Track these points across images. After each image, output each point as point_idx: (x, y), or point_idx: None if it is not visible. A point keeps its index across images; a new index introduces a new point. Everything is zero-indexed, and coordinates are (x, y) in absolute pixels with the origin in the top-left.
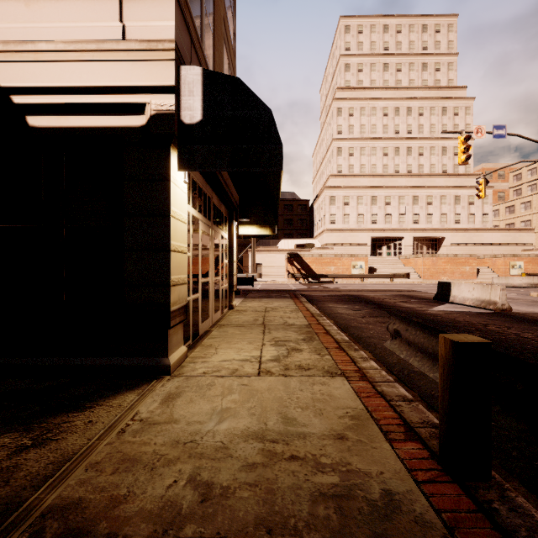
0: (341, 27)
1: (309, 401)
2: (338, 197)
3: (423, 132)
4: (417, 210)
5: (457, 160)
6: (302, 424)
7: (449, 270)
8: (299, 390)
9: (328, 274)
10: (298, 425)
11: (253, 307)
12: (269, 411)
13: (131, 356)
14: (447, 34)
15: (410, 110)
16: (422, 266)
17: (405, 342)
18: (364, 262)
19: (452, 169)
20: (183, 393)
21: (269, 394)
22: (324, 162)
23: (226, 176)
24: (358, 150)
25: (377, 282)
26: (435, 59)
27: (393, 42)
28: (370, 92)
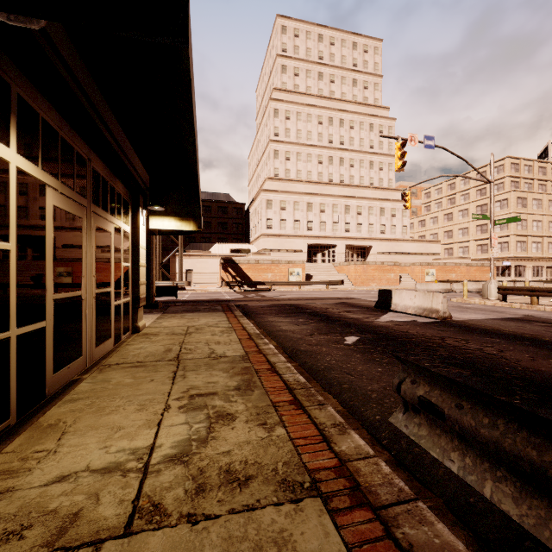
0: (278, 26)
1: None
2: (275, 202)
3: (353, 145)
4: (349, 219)
5: (382, 174)
6: None
7: (377, 277)
8: None
9: (265, 281)
10: None
11: (170, 327)
12: None
13: None
14: (374, 55)
15: (342, 122)
16: (354, 273)
17: (449, 429)
18: (301, 269)
19: (378, 182)
20: None
21: None
22: (261, 164)
23: (119, 132)
24: (295, 154)
25: (314, 289)
26: (363, 77)
27: (327, 53)
28: (306, 98)
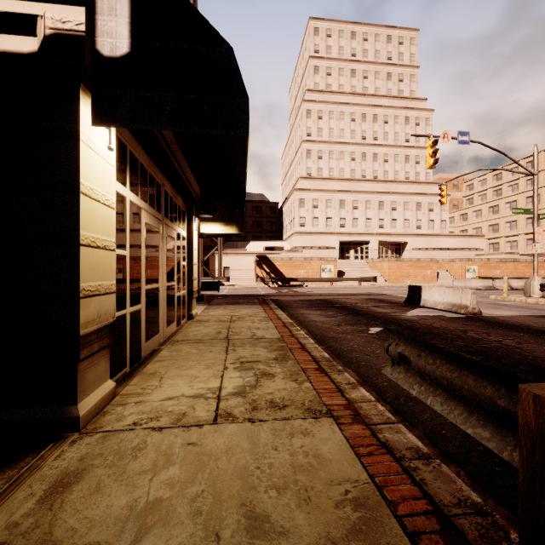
0: (310, 28)
1: (288, 471)
2: (307, 200)
3: (388, 139)
4: (382, 215)
5: (419, 168)
6: (279, 528)
7: (412, 273)
8: (273, 448)
9: (298, 278)
10: (273, 534)
11: (217, 316)
12: (225, 501)
13: (15, 407)
14: (410, 46)
15: (376, 117)
16: (388, 269)
17: (415, 372)
18: (333, 266)
19: (414, 177)
20: (89, 471)
21: (227, 461)
22: (294, 164)
23: (182, 160)
24: (327, 153)
25: (346, 285)
26: (398, 69)
27: (360, 49)
28: (338, 97)
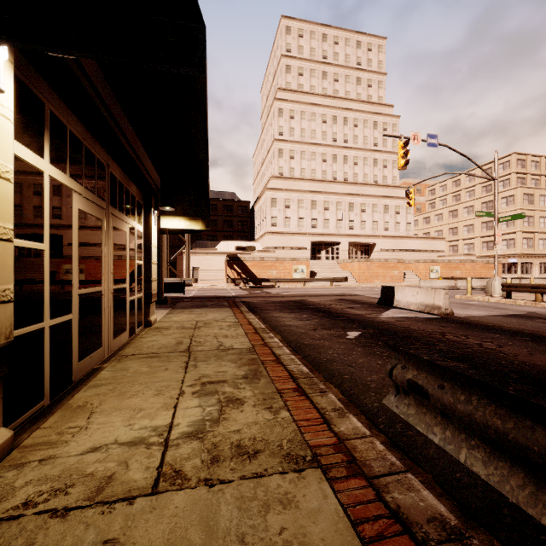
0: (282, 27)
1: None
2: (279, 200)
3: (357, 143)
4: (352, 217)
5: (386, 172)
6: None
7: (381, 274)
8: (238, 540)
9: (270, 278)
10: None
11: (180, 321)
12: None
13: None
14: (378, 54)
15: (346, 120)
16: (358, 270)
17: (434, 407)
18: (305, 266)
19: (382, 180)
20: None
21: None
22: (266, 163)
23: (134, 139)
24: (299, 153)
25: (318, 286)
26: (367, 75)
27: (331, 52)
28: (310, 98)
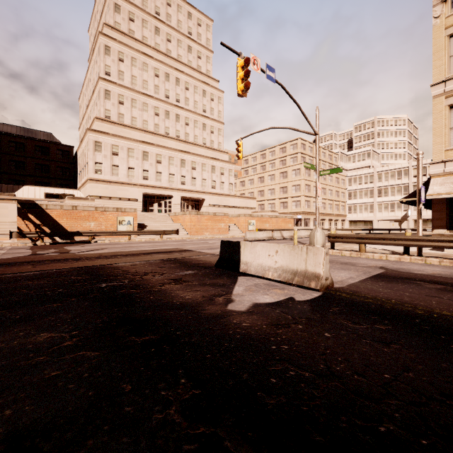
0: None
1: None
2: (105, 145)
3: (189, 105)
4: (184, 172)
5: (213, 137)
6: None
7: (210, 226)
8: None
9: (83, 231)
10: None
11: None
12: None
13: None
14: (206, 31)
15: (179, 81)
16: (189, 222)
17: None
18: (133, 218)
19: (210, 143)
20: None
21: None
22: (91, 105)
23: None
24: (129, 100)
25: (147, 239)
26: (197, 47)
27: (164, 11)
28: (142, 47)
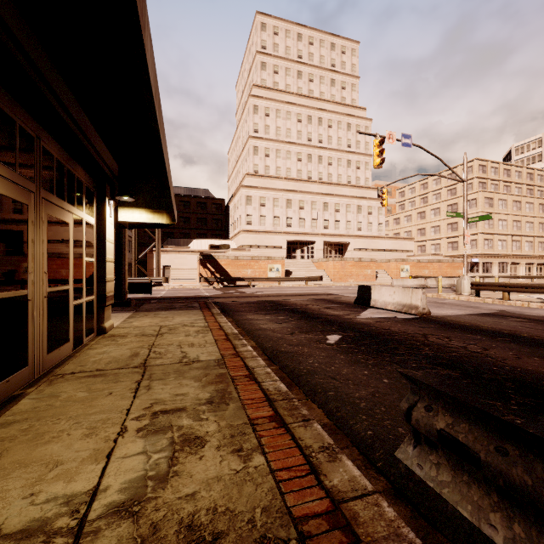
0: (258, 23)
1: None
2: (254, 198)
3: (332, 143)
4: (327, 216)
5: (359, 173)
6: None
7: (355, 273)
8: None
9: (244, 277)
10: None
11: (141, 327)
12: None
13: None
14: (351, 57)
15: (321, 121)
16: (333, 269)
17: (484, 478)
18: (281, 265)
19: (355, 181)
20: None
21: None
22: (240, 160)
23: (77, 110)
24: (274, 151)
25: (294, 285)
26: (341, 77)
27: (306, 52)
28: (285, 96)
